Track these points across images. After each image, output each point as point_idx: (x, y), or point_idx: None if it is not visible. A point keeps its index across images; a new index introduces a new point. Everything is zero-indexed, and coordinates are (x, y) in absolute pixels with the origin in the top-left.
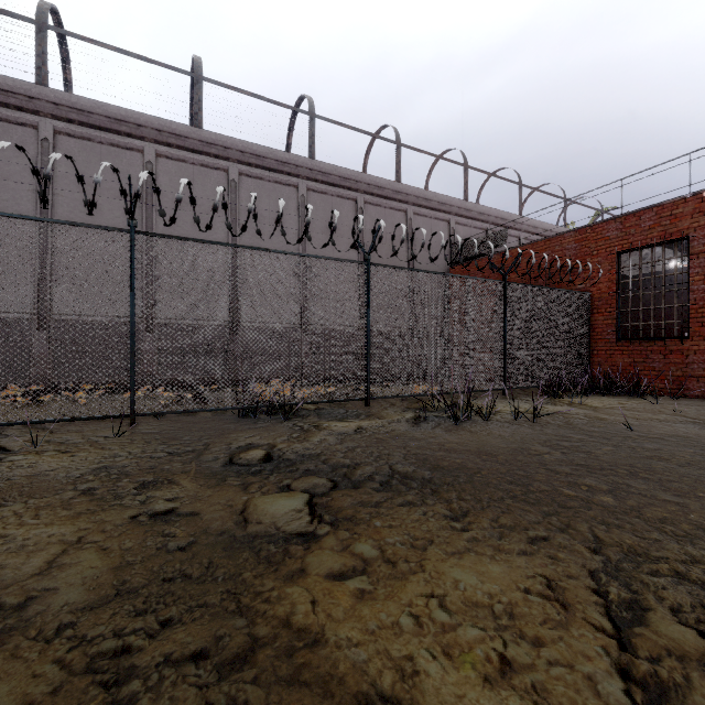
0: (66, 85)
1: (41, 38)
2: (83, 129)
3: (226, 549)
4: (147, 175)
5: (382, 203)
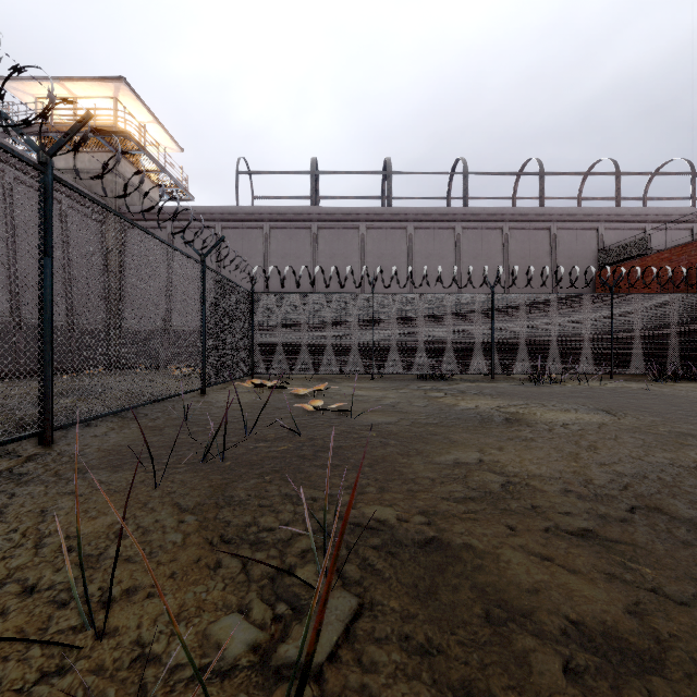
0: (316, 193)
1: (312, 180)
2: (330, 223)
3: (421, 395)
4: (379, 269)
5: (526, 226)
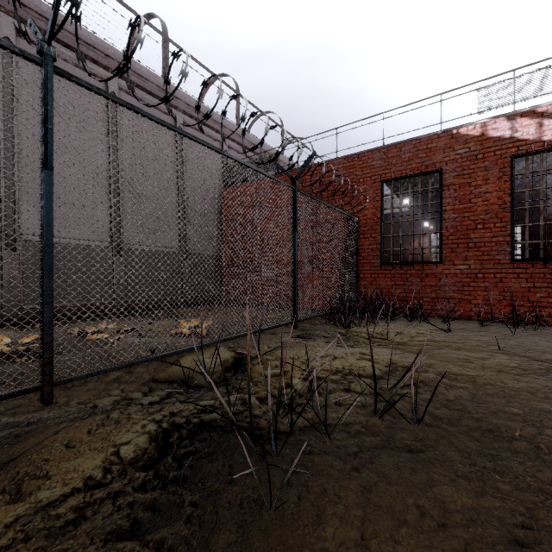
0: None
1: None
2: None
3: None
4: None
5: (145, 97)
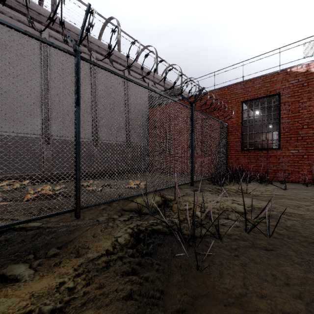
0: None
1: None
2: None
3: None
4: None
5: (109, 62)
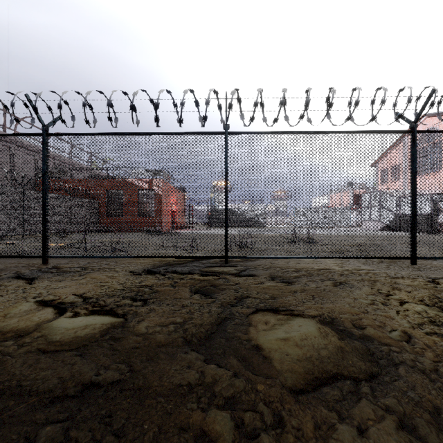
0: None
1: None
2: None
3: None
4: None
5: None
